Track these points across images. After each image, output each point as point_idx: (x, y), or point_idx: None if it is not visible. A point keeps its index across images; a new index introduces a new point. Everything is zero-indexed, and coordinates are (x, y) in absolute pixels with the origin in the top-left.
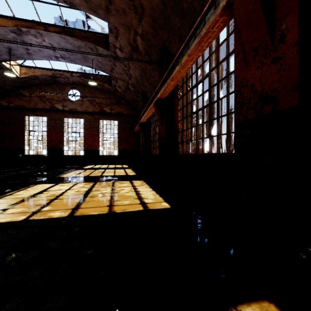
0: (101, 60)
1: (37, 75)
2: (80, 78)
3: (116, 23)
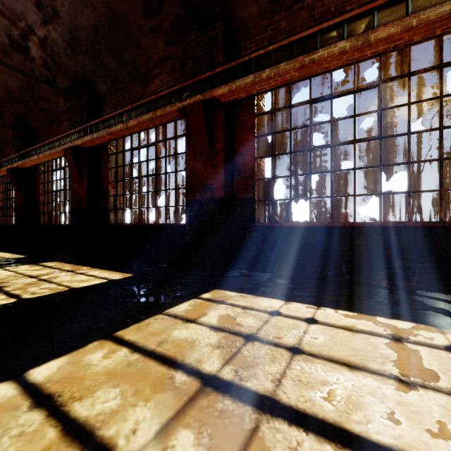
0: None
1: None
2: None
3: None
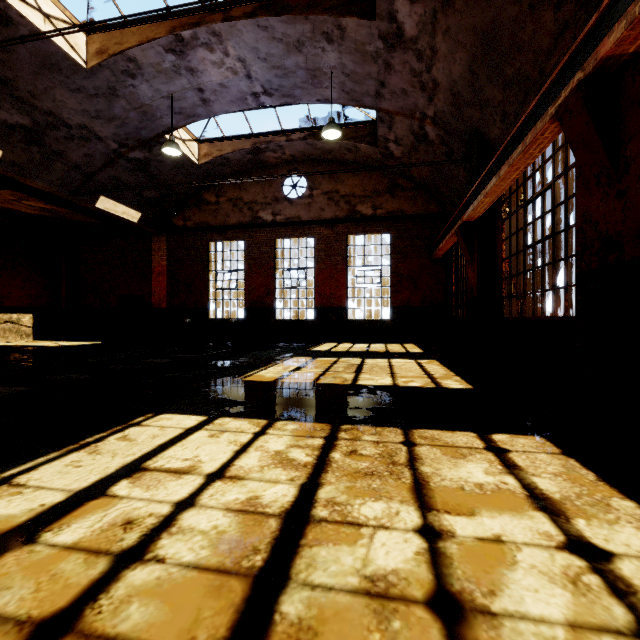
0: (352, 68)
1: (225, 153)
2: (306, 142)
3: None
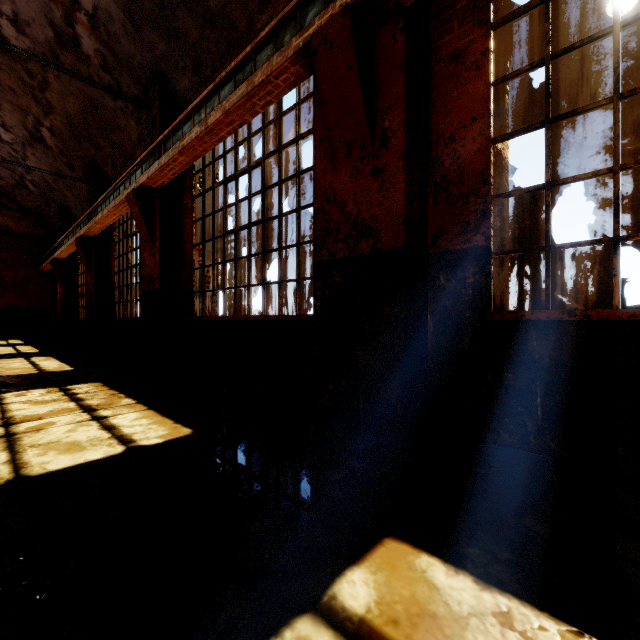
0: None
1: None
2: None
3: None
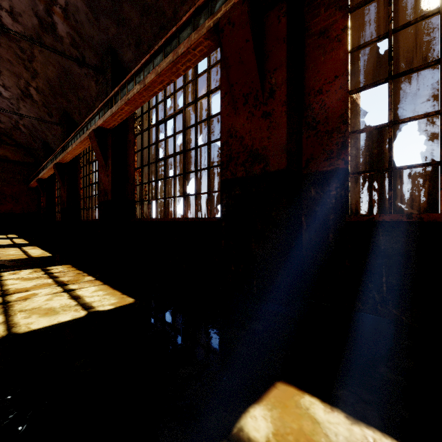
0: None
1: None
2: None
3: None
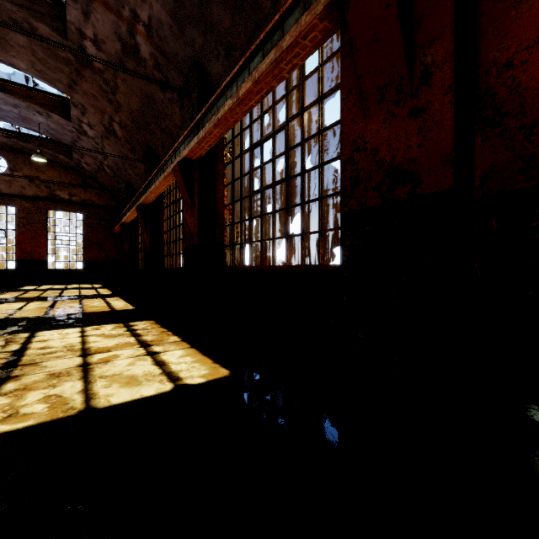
0: (55, 128)
1: None
2: (9, 139)
3: (84, 101)
